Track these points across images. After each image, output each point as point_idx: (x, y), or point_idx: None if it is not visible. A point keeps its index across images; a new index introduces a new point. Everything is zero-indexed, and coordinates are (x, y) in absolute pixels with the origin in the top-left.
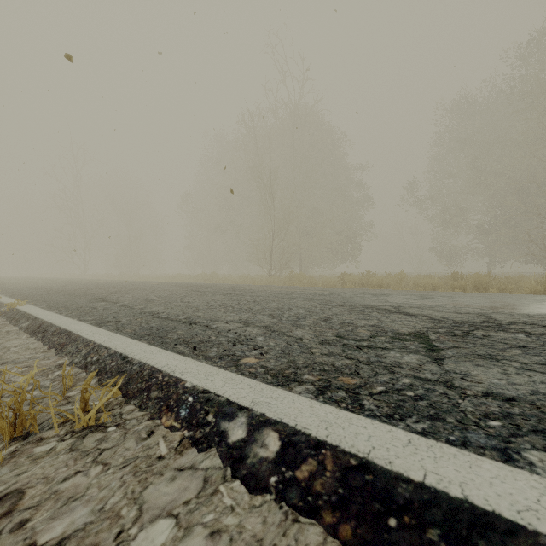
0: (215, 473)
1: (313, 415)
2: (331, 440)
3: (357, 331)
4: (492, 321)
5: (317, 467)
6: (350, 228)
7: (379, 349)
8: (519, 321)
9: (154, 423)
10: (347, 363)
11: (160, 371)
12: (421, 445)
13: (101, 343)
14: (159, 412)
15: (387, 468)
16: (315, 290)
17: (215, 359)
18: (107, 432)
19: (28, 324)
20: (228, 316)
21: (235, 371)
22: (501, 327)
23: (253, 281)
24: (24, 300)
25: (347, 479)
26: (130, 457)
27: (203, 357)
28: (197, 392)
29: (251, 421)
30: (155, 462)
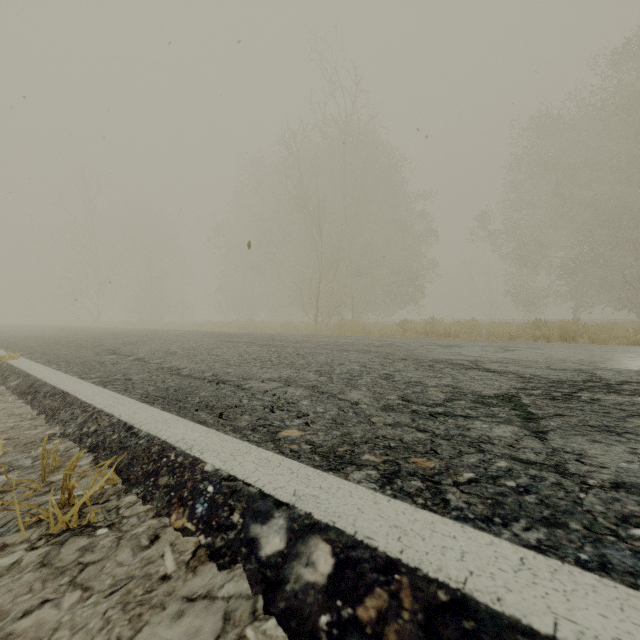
0: (240, 607)
1: (379, 516)
2: (407, 559)
3: (428, 393)
4: (597, 379)
5: (389, 602)
6: (410, 267)
7: (459, 417)
8: (631, 379)
9: (160, 523)
10: (420, 438)
11: (173, 448)
12: (540, 569)
13: (102, 408)
14: (169, 507)
15: (496, 610)
16: (371, 340)
17: (246, 431)
18: (95, 537)
19: (18, 383)
20: (265, 372)
21: (272, 448)
22: (610, 387)
23: (297, 330)
24: (17, 353)
25: (435, 626)
26: (122, 578)
27: (231, 427)
28: (220, 479)
29: (292, 524)
30: (156, 586)
